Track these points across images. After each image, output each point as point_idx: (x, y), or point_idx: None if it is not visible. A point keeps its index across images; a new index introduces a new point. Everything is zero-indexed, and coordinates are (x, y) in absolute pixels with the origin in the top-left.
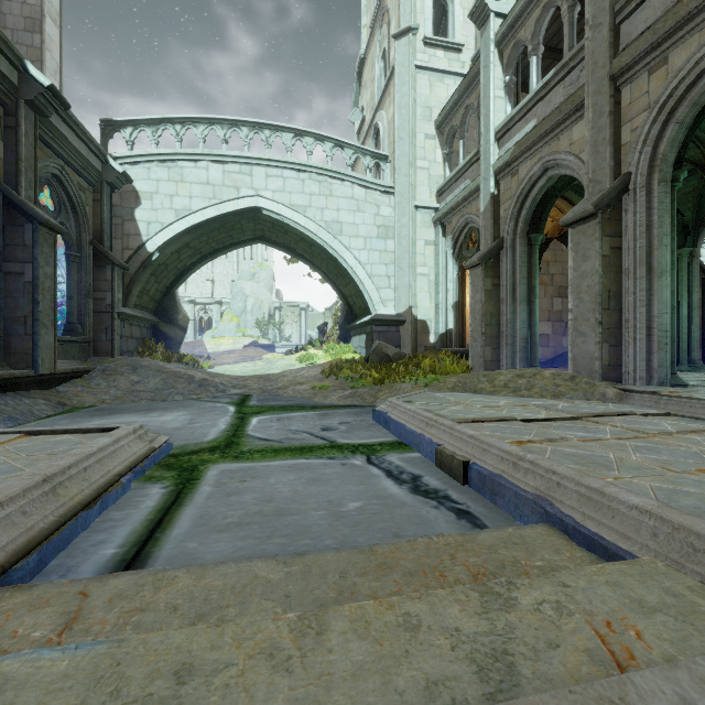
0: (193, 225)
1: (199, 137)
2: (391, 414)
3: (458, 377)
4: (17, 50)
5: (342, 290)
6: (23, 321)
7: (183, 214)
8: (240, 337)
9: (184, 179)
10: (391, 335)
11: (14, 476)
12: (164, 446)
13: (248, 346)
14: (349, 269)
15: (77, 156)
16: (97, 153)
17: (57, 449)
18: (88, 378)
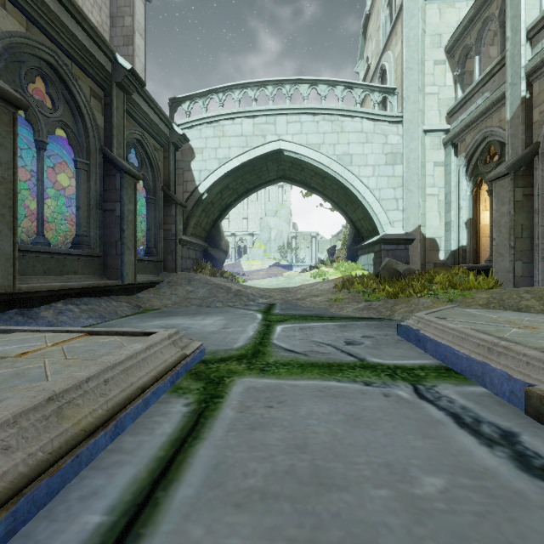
0: (231, 169)
1: (236, 100)
2: (425, 332)
3: (489, 292)
4: (110, 46)
5: (350, 215)
6: (115, 244)
7: (224, 161)
8: (266, 260)
9: (225, 134)
10: (399, 253)
11: (31, 387)
12: (196, 352)
13: (272, 266)
14: (358, 195)
15: (152, 125)
16: (165, 122)
17: (97, 353)
18: (158, 287)
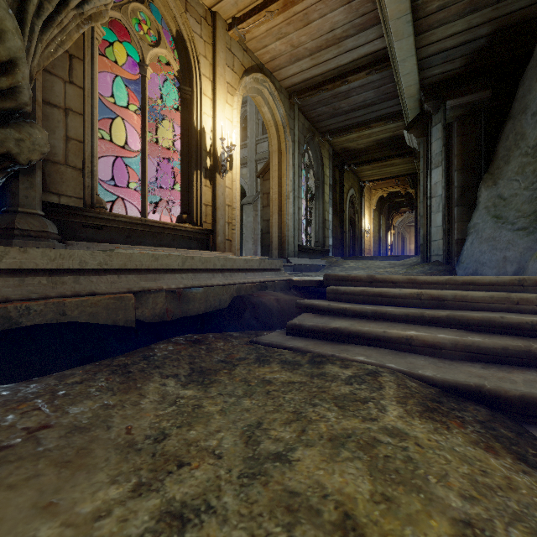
0: None
1: None
2: None
3: None
4: None
5: None
6: None
7: None
8: None
9: None
10: None
11: None
12: None
13: None
14: None
15: None
16: None
17: None
18: None
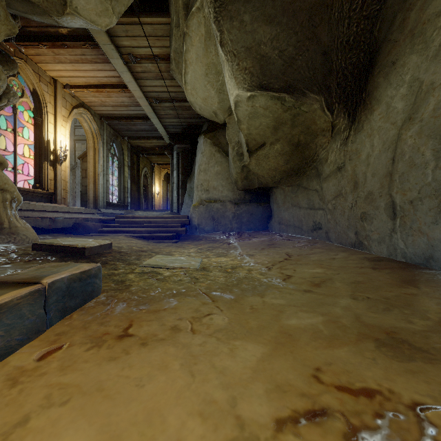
0: None
1: None
2: None
3: None
4: None
5: None
6: None
7: None
8: None
9: None
10: None
11: None
12: None
13: None
14: None
15: None
16: None
17: None
18: None
